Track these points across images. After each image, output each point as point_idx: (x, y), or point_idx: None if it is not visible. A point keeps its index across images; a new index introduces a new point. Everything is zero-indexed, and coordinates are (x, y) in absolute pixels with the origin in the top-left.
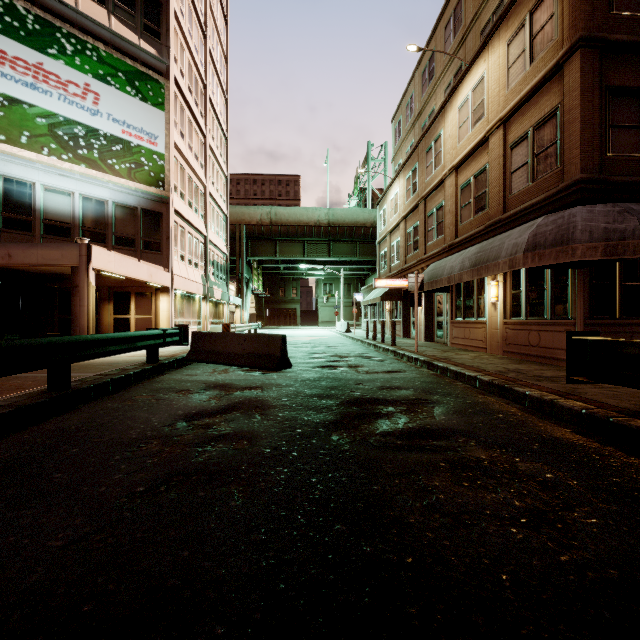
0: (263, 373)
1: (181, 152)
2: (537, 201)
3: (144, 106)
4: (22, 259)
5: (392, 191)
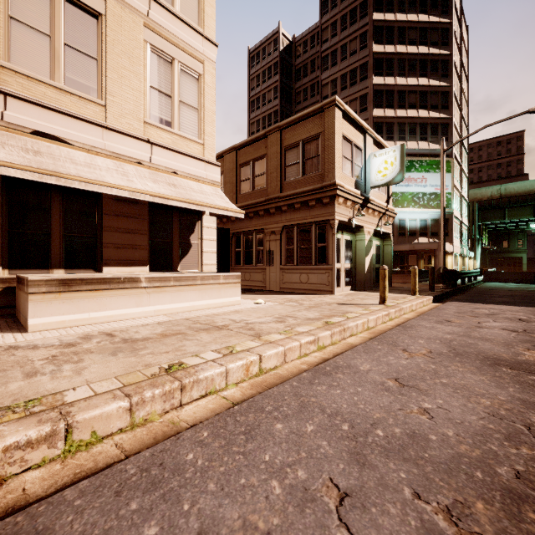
0: (526, 285)
1: (454, 185)
2: None
3: None
4: (417, 248)
5: None
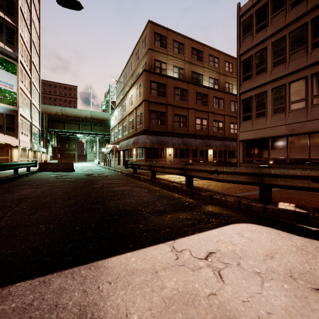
0: (67, 172)
1: (22, 89)
2: (139, 131)
3: (7, 73)
4: None
5: (115, 112)
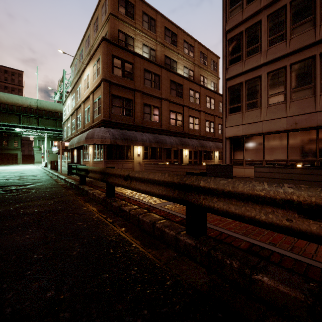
0: None
1: None
2: (97, 122)
3: None
4: None
5: (68, 101)
